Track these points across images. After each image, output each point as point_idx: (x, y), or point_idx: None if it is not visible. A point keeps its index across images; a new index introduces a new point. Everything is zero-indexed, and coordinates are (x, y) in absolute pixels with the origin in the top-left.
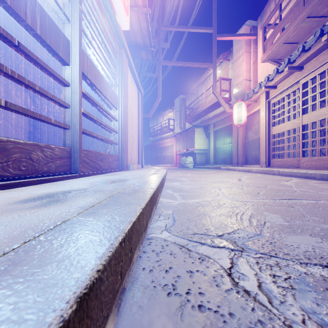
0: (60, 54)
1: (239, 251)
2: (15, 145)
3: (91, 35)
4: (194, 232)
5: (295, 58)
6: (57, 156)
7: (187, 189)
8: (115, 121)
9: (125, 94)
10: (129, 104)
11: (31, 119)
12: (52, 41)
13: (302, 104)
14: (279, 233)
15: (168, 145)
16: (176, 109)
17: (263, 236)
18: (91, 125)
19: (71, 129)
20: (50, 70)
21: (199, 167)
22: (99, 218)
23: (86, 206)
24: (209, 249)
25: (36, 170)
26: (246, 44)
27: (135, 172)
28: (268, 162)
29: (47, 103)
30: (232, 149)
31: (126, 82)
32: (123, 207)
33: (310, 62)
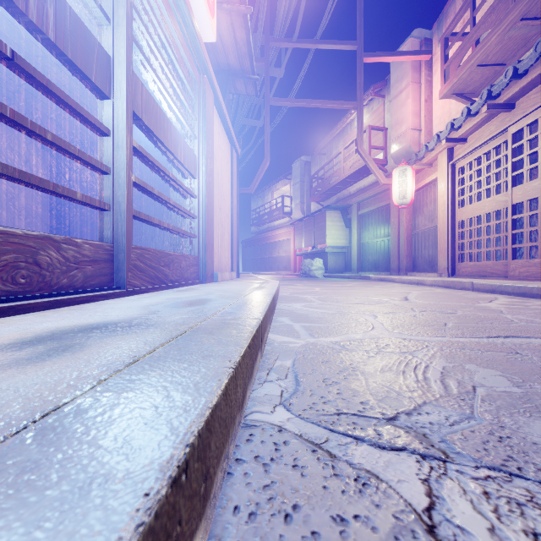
0: (92, 77)
1: (438, 461)
2: (5, 238)
3: (150, 48)
4: (338, 411)
5: (500, 90)
6: (86, 258)
7: (316, 317)
8: (192, 198)
9: (210, 152)
10: (216, 170)
11: (53, 197)
12: (77, 55)
13: (512, 168)
14: (511, 415)
15: (281, 239)
16: (295, 180)
17: (479, 420)
18: (154, 206)
19: (113, 212)
20: (75, 105)
21: (333, 277)
22: (137, 398)
23: (120, 362)
24: (375, 453)
25: (46, 283)
26: (413, 69)
27: (225, 285)
28: (452, 268)
29: (80, 169)
30: (390, 247)
31: (211, 132)
32: (195, 366)
33: (526, 96)
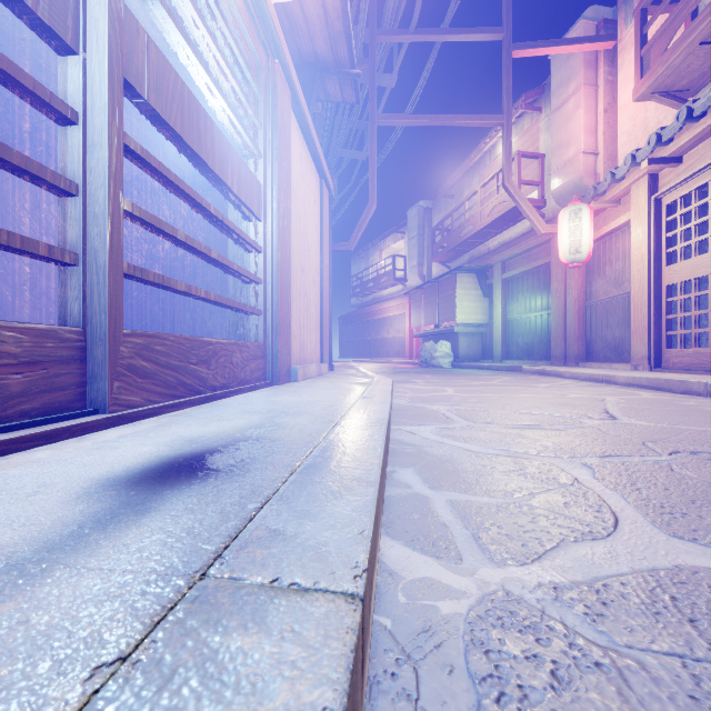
0: None
1: None
2: None
3: None
4: None
5: None
6: (8, 359)
7: (472, 469)
8: (255, 251)
9: (284, 181)
10: (296, 211)
11: None
12: None
13: None
14: None
15: (392, 314)
16: (411, 234)
17: None
18: (211, 268)
19: (84, 267)
20: None
21: (465, 367)
22: None
23: None
24: None
25: None
26: (585, 65)
27: (305, 391)
28: (655, 357)
29: None
30: (551, 324)
31: (287, 150)
32: None
33: None
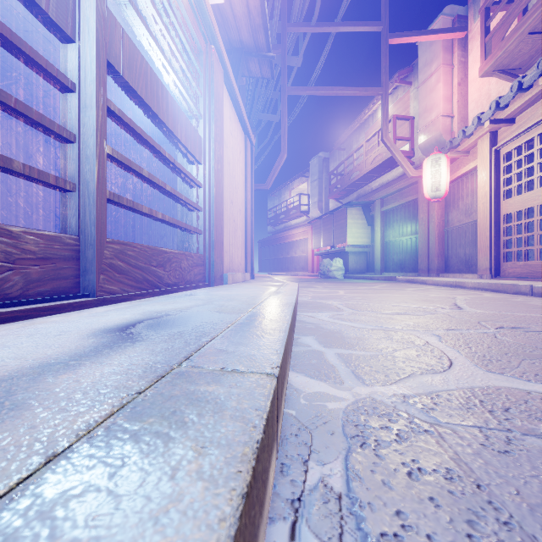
0: (42, 3)
1: None
2: None
3: None
4: None
5: None
6: (30, 255)
7: (354, 337)
8: (197, 187)
9: (218, 136)
10: (226, 158)
11: (60, 194)
12: None
13: None
14: None
15: (298, 239)
16: (313, 178)
17: None
18: (162, 202)
19: (79, 193)
20: (8, 34)
21: (354, 278)
22: None
23: None
24: None
25: None
26: (444, 49)
27: (234, 289)
28: (495, 269)
29: None
30: (418, 245)
31: (221, 112)
32: None
33: None
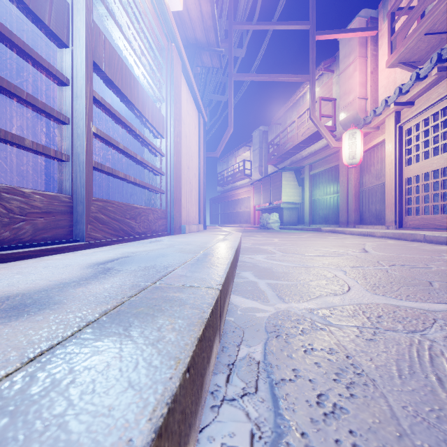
0: (45, 20)
1: None
2: None
3: (115, 5)
4: None
5: None
6: (37, 210)
7: (281, 272)
8: (161, 156)
9: (178, 115)
10: (184, 133)
11: (48, 160)
12: None
13: None
14: None
15: (243, 197)
16: (254, 147)
17: None
18: (132, 167)
19: (72, 162)
20: (22, 45)
21: (288, 229)
22: None
23: None
24: None
25: None
26: (360, 45)
27: (190, 237)
28: (399, 221)
29: None
30: (339, 202)
31: (179, 96)
32: None
33: None
